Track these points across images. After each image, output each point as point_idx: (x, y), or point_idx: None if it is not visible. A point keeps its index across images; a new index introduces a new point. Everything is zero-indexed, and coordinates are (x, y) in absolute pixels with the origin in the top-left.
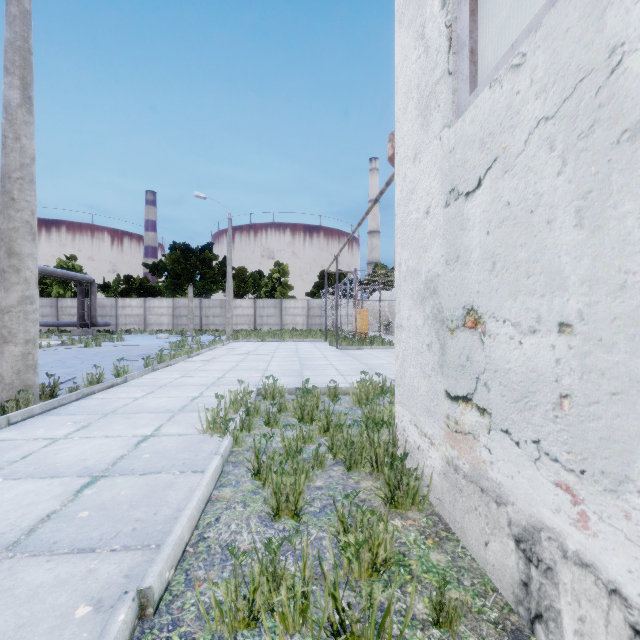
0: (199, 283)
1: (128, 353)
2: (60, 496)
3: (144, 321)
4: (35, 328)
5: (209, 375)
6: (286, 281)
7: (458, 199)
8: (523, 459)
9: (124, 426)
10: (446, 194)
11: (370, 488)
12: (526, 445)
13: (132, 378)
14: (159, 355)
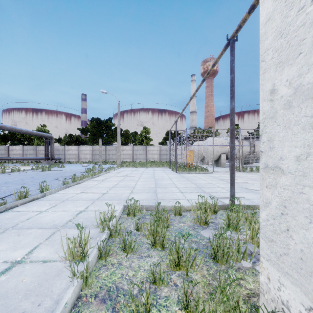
0: (105, 138)
1: (61, 175)
2: None
3: (78, 157)
4: None
5: (98, 191)
6: (149, 136)
7: None
8: None
9: (7, 246)
10: None
11: None
12: None
13: (50, 193)
14: (73, 177)
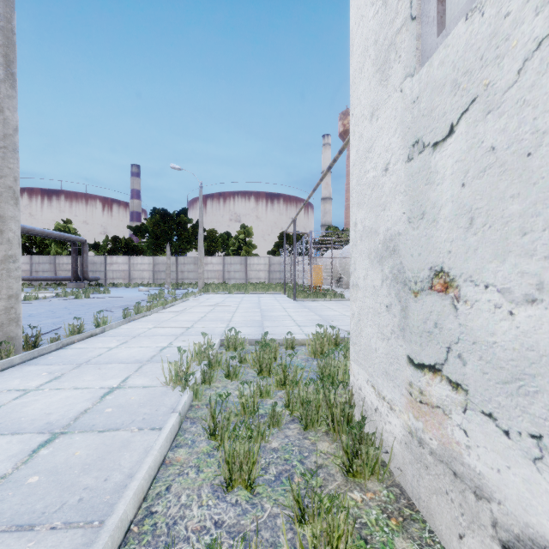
0: (176, 243)
1: (111, 304)
2: (15, 456)
3: (129, 276)
4: (17, 284)
5: (179, 325)
6: (250, 241)
7: (423, 151)
8: (515, 453)
9: (94, 377)
10: (408, 148)
11: (327, 451)
12: (520, 437)
13: (110, 328)
14: (136, 307)
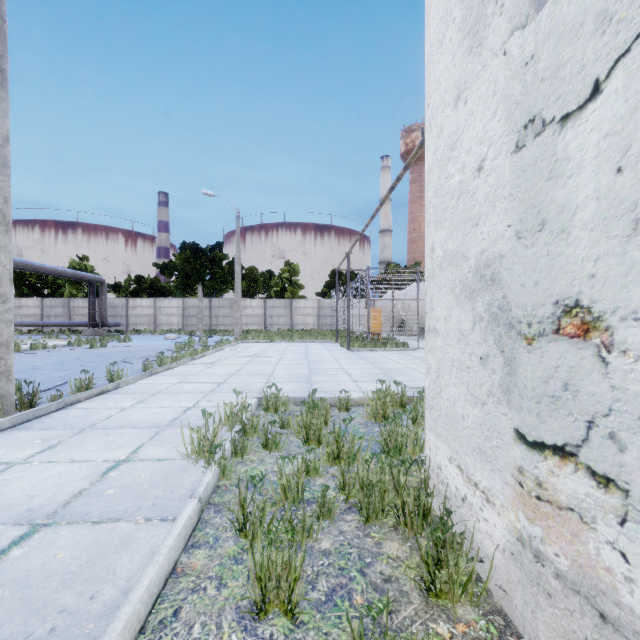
0: (209, 283)
1: (132, 354)
2: None
3: (154, 321)
4: (8, 330)
5: (209, 380)
6: (296, 281)
7: (543, 132)
8: None
9: (98, 446)
10: (517, 131)
11: (396, 555)
12: None
13: (126, 383)
14: (159, 358)
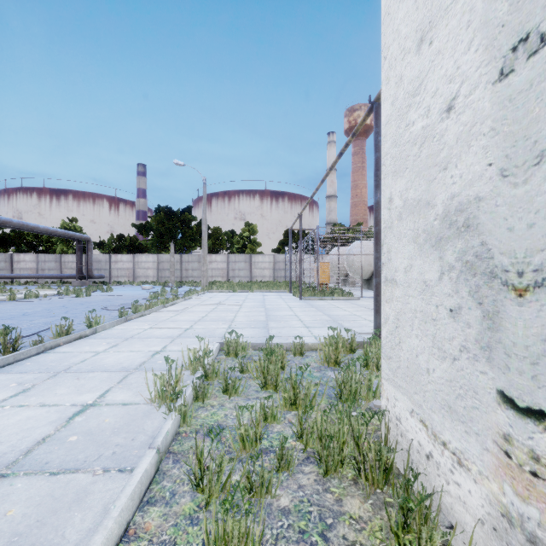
0: (180, 241)
1: (111, 303)
2: None
3: (133, 274)
4: None
5: (177, 326)
6: (255, 239)
7: (542, 48)
8: None
9: (68, 390)
10: (502, 57)
11: (358, 515)
12: None
13: (103, 329)
14: (134, 306)
